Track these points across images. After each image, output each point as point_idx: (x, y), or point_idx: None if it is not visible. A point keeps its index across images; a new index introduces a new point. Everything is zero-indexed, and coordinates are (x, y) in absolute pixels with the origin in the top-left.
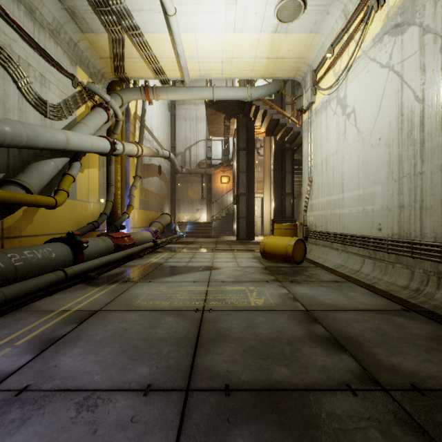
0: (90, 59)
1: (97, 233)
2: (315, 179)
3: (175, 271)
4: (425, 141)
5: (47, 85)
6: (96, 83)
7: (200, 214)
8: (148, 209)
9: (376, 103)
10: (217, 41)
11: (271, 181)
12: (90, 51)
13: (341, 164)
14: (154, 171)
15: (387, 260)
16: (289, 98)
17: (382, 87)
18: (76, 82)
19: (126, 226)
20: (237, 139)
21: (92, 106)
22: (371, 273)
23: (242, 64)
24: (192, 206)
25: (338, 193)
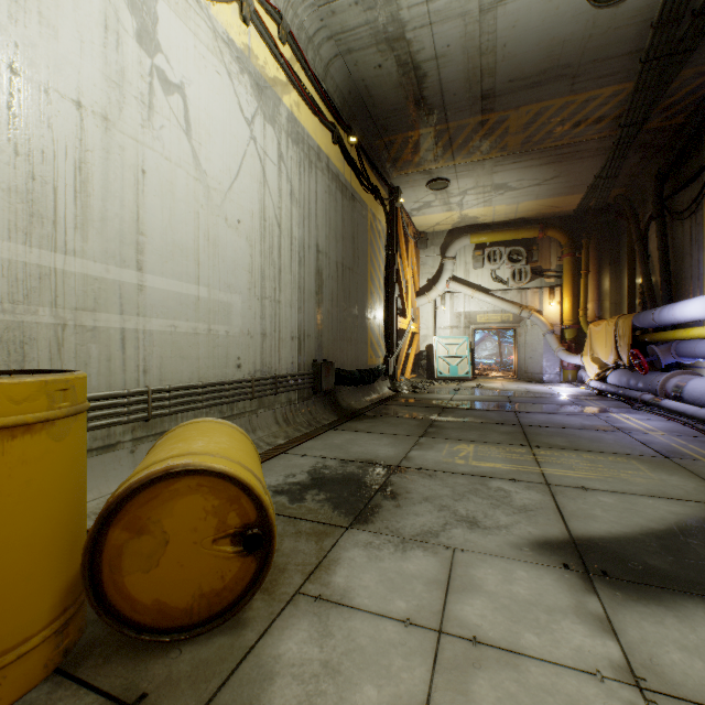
0: None
1: None
2: None
3: None
4: (282, 271)
5: None
6: None
7: None
8: None
9: (235, 157)
10: None
11: None
12: None
13: (135, 181)
14: None
15: (249, 409)
16: None
17: (244, 147)
18: None
19: None
20: None
21: None
22: None
23: None
24: None
25: (116, 261)
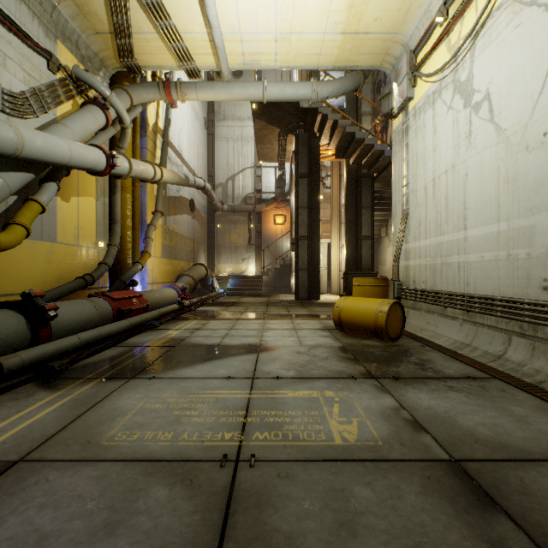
0: (80, 33)
1: (94, 292)
2: (414, 211)
3: (200, 355)
4: None
5: (1, 61)
6: (91, 73)
7: (247, 265)
8: (175, 258)
9: (537, 74)
10: (268, 3)
11: (341, 221)
12: (78, 20)
13: (462, 184)
14: (184, 207)
15: None
16: (367, 107)
17: None
18: (55, 64)
19: (141, 281)
20: (297, 163)
21: (82, 103)
22: (529, 362)
23: (306, 44)
24: (236, 254)
25: (455, 230)
